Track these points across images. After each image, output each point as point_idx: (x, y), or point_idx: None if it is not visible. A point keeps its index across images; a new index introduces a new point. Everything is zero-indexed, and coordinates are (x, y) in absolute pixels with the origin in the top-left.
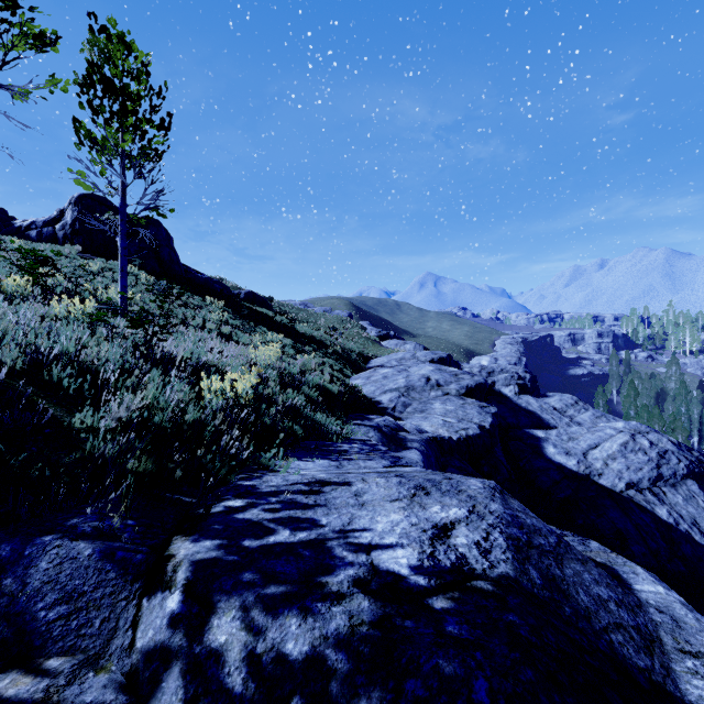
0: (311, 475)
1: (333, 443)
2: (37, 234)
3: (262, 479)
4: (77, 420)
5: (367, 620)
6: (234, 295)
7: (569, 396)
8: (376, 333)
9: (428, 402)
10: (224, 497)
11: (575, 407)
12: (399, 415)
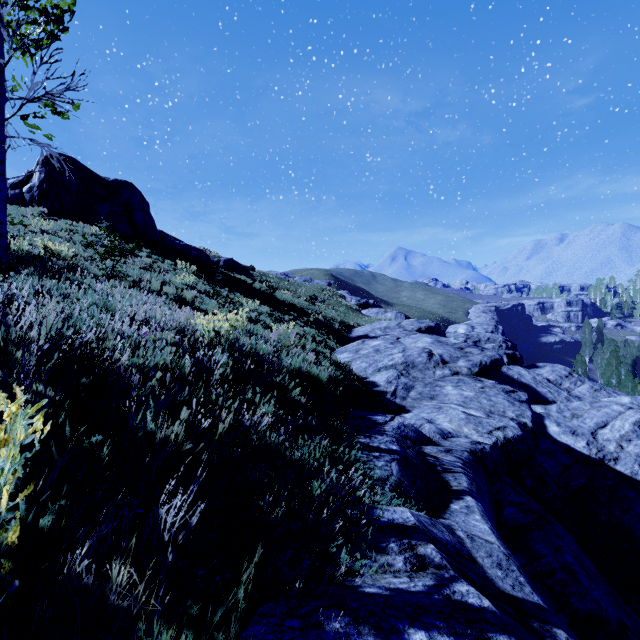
0: None
1: (350, 635)
2: None
3: None
4: None
5: None
6: (213, 262)
7: (561, 367)
8: (356, 302)
9: (435, 383)
10: None
11: (570, 379)
12: (402, 402)
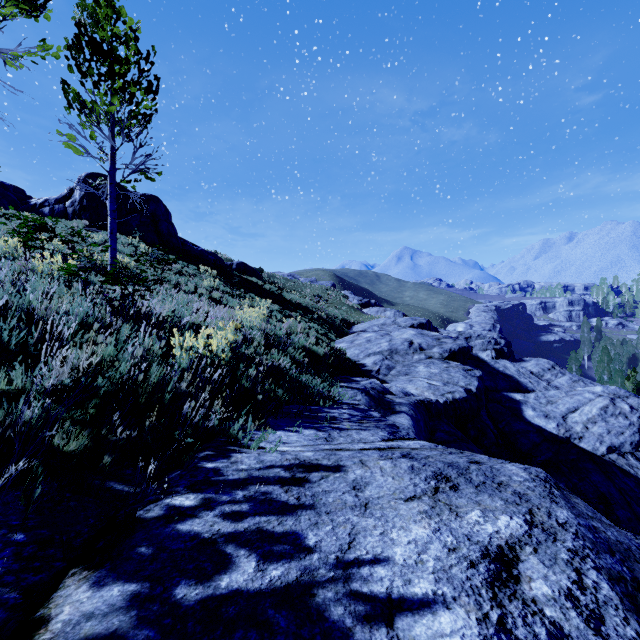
0: (294, 454)
1: (320, 408)
2: (50, 211)
3: (230, 458)
4: (1, 381)
5: None
6: (227, 266)
7: (545, 361)
8: (358, 301)
9: (412, 365)
10: (173, 489)
11: (552, 371)
12: (384, 377)
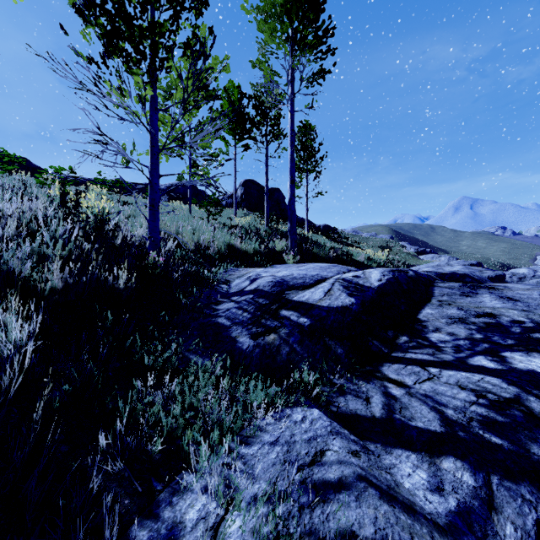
0: None
1: None
2: (226, 203)
3: None
4: (354, 257)
5: (439, 273)
6: (316, 227)
7: None
8: (414, 250)
9: None
10: None
11: None
12: None
